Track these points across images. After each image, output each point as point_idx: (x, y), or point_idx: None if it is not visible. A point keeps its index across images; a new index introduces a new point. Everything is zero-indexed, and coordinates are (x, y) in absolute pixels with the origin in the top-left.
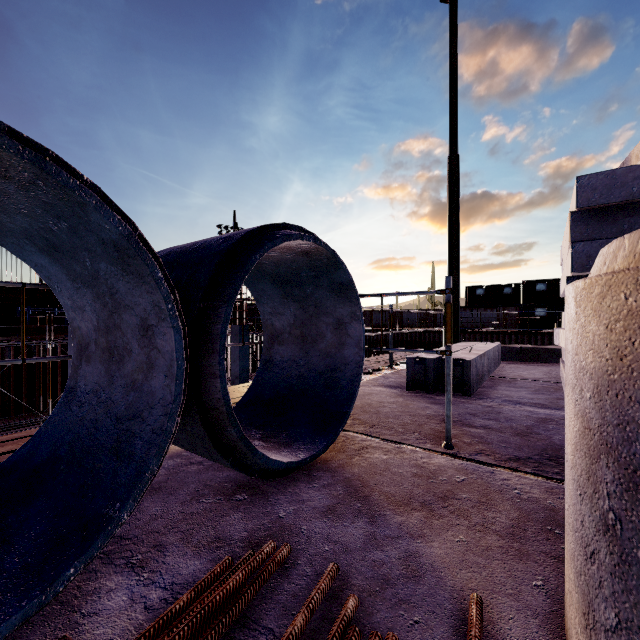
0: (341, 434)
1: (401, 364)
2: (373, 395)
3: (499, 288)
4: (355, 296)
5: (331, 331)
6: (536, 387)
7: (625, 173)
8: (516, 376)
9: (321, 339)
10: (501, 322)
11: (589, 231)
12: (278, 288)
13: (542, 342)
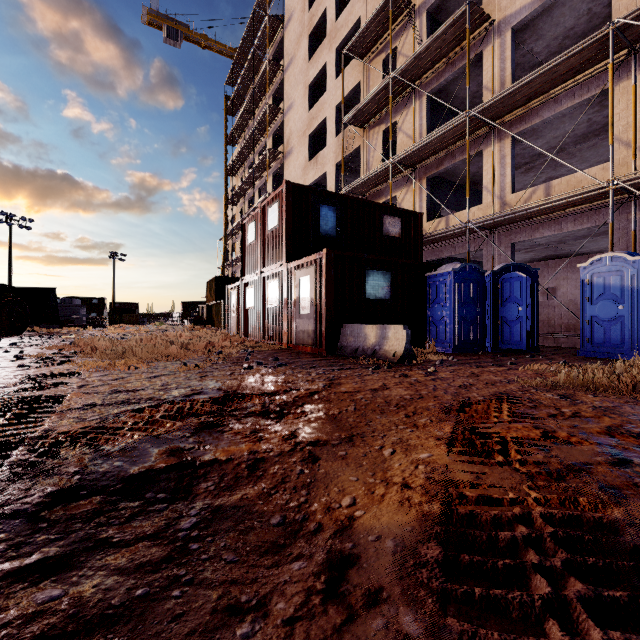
0: None
1: None
2: None
3: None
4: None
5: None
6: None
7: None
8: None
9: None
10: None
11: None
12: None
13: None
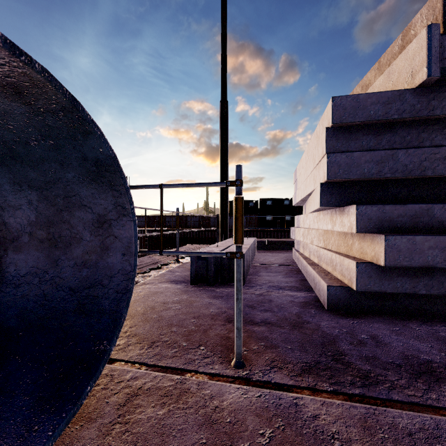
0: (105, 371)
1: (186, 257)
2: (158, 294)
3: (247, 202)
4: (121, 181)
5: (90, 231)
6: (285, 271)
7: (366, 98)
8: (269, 262)
9: (76, 242)
10: (248, 224)
11: (339, 145)
12: (1, 167)
13: (270, 236)
